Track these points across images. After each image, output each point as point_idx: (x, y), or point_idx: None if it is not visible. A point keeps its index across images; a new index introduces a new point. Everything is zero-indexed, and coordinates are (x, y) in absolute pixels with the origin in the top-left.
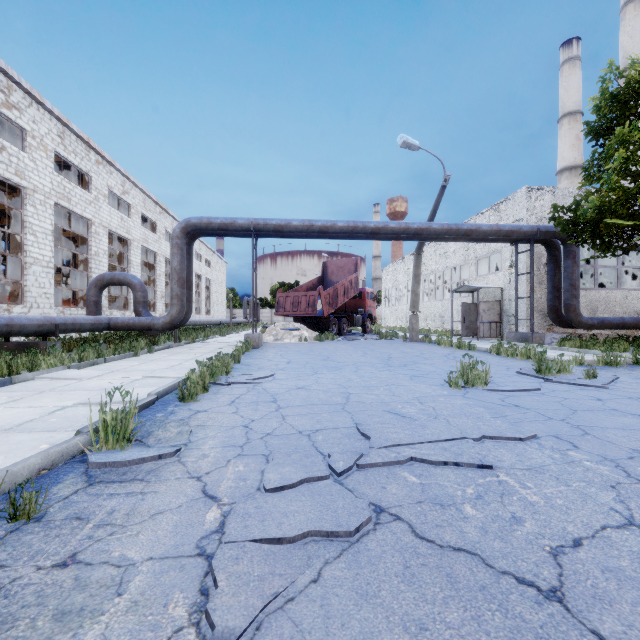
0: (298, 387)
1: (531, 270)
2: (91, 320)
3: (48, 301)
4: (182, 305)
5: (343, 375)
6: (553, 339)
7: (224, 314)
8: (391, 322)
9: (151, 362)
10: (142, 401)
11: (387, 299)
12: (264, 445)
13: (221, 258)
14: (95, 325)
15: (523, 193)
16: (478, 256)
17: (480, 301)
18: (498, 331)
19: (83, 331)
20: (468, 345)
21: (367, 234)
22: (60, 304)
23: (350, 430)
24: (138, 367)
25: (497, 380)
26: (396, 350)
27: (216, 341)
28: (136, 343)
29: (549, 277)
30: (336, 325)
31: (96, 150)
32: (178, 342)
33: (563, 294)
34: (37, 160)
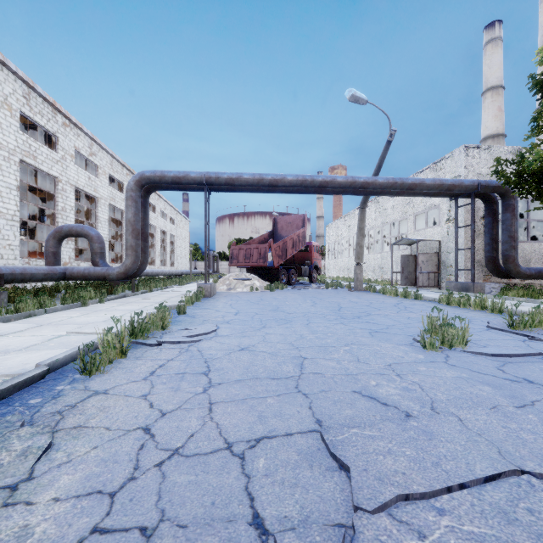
0: (241, 348)
1: (472, 223)
2: (44, 270)
3: (12, 252)
4: (136, 256)
5: (294, 330)
6: (492, 288)
7: (187, 266)
8: (334, 273)
9: (94, 313)
10: (14, 379)
11: (330, 253)
12: (156, 491)
13: (184, 217)
14: (48, 275)
15: (461, 151)
16: (416, 212)
17: (419, 253)
18: (436, 281)
19: (35, 281)
20: (415, 294)
21: (315, 188)
22: (31, 256)
23: (311, 441)
24: (75, 319)
25: (471, 337)
26: (344, 299)
27: (173, 290)
28: (84, 293)
29: (487, 230)
30: (285, 275)
31: (63, 113)
32: (136, 291)
33: (502, 246)
34: (1, 118)
